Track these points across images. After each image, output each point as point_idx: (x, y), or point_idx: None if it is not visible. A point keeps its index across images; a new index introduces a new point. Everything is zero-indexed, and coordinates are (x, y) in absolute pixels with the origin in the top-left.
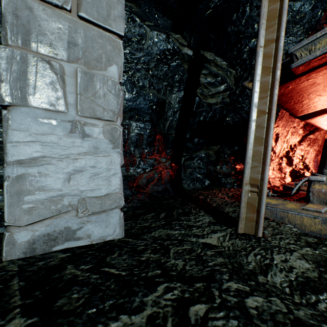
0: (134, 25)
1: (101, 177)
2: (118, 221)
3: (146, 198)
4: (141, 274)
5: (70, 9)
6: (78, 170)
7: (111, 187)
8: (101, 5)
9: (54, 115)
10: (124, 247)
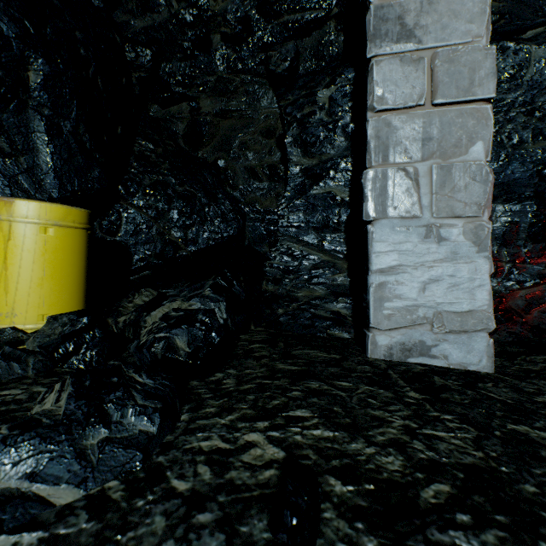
0: (504, 56)
1: (462, 288)
2: (484, 349)
3: (526, 332)
4: (538, 410)
5: (424, 102)
6: (433, 280)
7: (475, 302)
8: (461, 76)
9: (409, 222)
10: (499, 382)
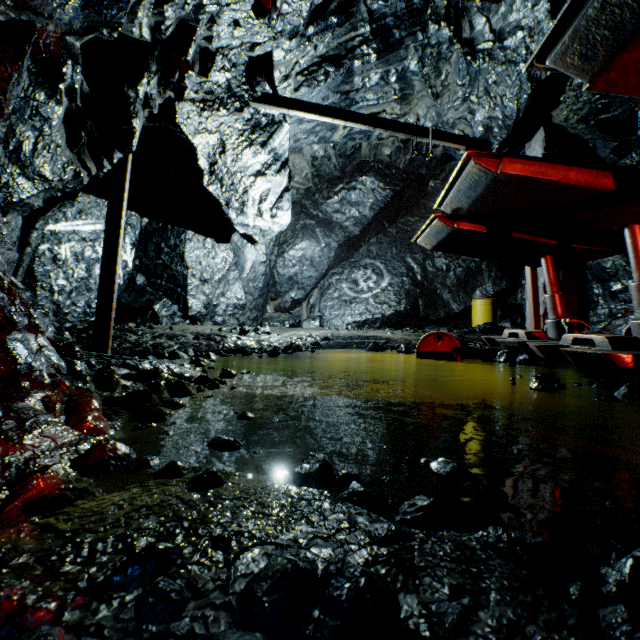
0: None
1: None
2: None
3: None
4: None
5: None
6: None
7: None
8: None
9: None
10: None
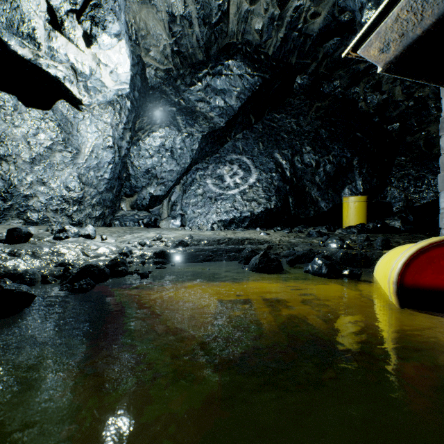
0: None
1: None
2: None
3: None
4: None
5: None
6: None
7: None
8: None
9: None
10: None
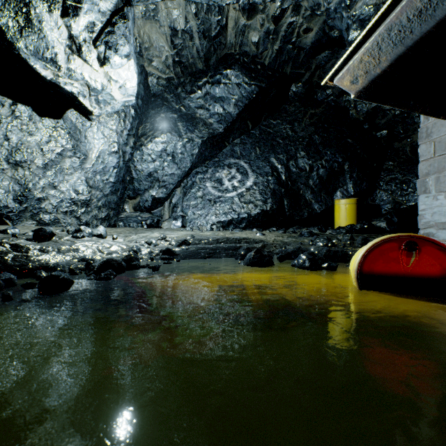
0: None
1: (442, 215)
2: None
3: None
4: None
5: (433, 156)
6: (434, 213)
7: (445, 219)
8: (442, 146)
9: (428, 195)
10: None
